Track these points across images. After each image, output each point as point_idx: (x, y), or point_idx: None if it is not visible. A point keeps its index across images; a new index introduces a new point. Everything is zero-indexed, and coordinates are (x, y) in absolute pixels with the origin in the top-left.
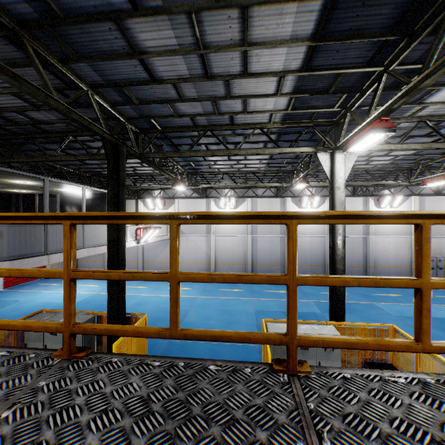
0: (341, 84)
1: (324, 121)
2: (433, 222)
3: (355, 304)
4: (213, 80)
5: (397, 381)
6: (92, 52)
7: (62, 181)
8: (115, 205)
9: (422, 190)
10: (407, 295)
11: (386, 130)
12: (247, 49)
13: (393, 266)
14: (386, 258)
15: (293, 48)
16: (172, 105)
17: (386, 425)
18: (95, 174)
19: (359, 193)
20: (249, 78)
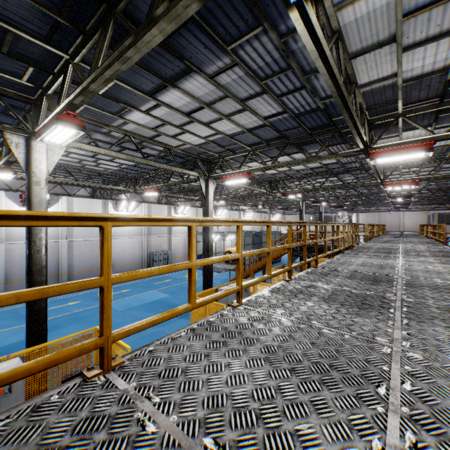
0: (19, 49)
1: (16, 93)
2: None
3: (86, 311)
4: None
5: None
6: None
7: None
8: None
9: (150, 198)
10: (136, 287)
11: (75, 126)
12: None
13: (129, 264)
14: (123, 257)
15: None
16: None
17: None
18: None
19: (98, 195)
20: None
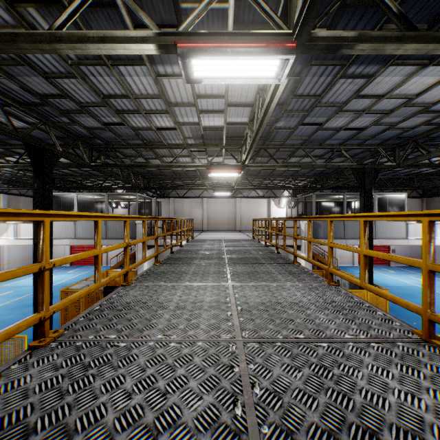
0: None
1: None
2: (308, 220)
3: None
4: (394, 111)
5: (305, 270)
6: (326, 137)
7: (356, 193)
8: (362, 208)
9: None
10: None
11: None
12: (385, 97)
13: None
14: None
15: (421, 73)
16: (395, 128)
17: (284, 267)
18: (417, 175)
19: None
20: (423, 94)
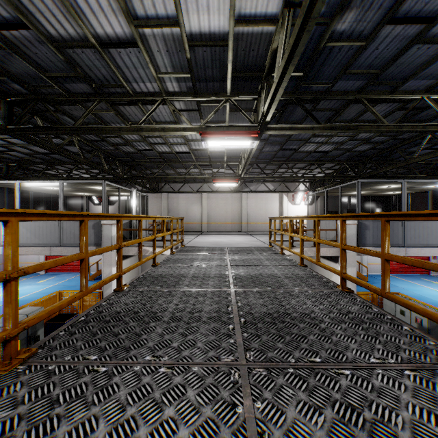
0: None
1: None
2: None
3: None
4: None
5: None
6: (412, 71)
7: (420, 180)
8: None
9: None
10: None
11: None
12: None
13: None
14: None
15: None
16: None
17: None
18: None
19: None
20: None
